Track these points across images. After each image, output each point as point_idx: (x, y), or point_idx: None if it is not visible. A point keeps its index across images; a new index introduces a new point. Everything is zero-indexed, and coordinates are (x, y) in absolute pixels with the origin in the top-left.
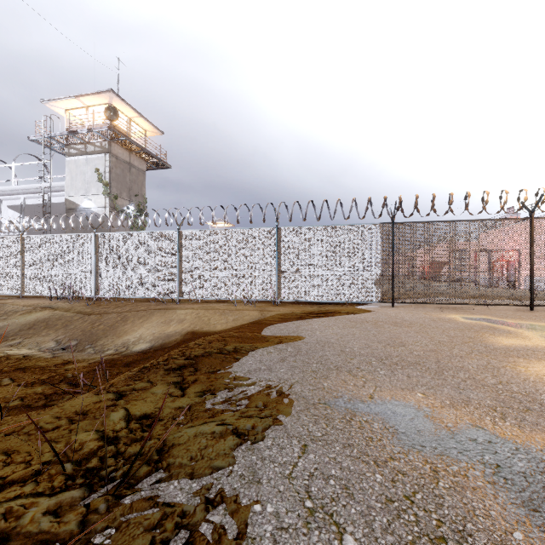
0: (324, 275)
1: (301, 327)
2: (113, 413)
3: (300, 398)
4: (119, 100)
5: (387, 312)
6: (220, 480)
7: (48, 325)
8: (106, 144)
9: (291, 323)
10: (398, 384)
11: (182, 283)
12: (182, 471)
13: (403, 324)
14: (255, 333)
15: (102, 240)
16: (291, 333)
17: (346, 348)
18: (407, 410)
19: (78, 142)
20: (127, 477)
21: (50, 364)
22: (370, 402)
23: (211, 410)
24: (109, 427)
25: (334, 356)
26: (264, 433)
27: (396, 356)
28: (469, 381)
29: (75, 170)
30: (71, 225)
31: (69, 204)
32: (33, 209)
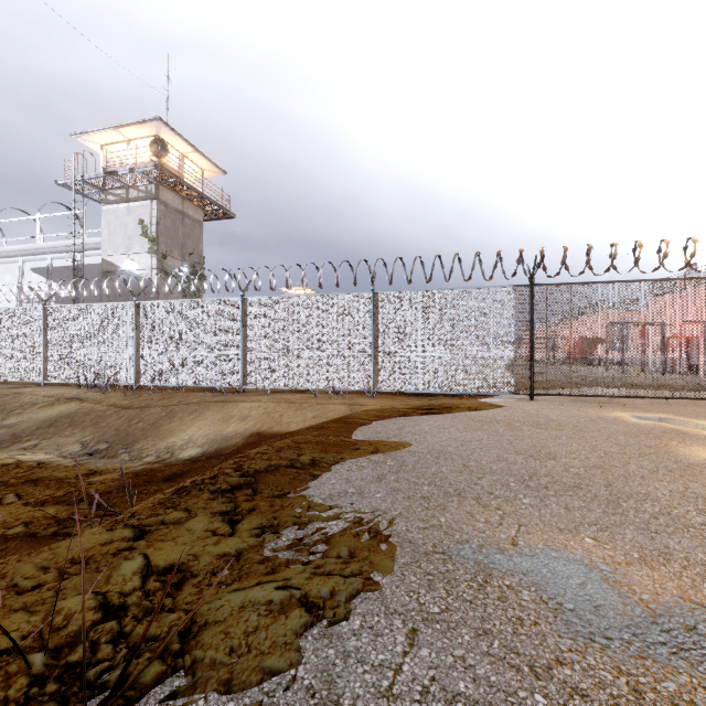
0: (436, 357)
1: (406, 429)
2: (126, 563)
3: (404, 543)
4: (169, 130)
5: (525, 408)
6: (274, 697)
7: (73, 422)
8: (153, 188)
9: (392, 422)
10: (552, 521)
11: (247, 367)
12: (214, 676)
13: (549, 426)
14: (342, 437)
15: (145, 311)
16: (392, 437)
17: (470, 462)
18: (573, 567)
19: (118, 186)
20: (125, 683)
21: (71, 474)
22: (513, 552)
23: (271, 561)
24: (115, 588)
25: (453, 473)
26: (349, 604)
27: (544, 475)
28: (663, 519)
29: (114, 222)
30: (106, 291)
31: (106, 266)
32: (62, 272)
